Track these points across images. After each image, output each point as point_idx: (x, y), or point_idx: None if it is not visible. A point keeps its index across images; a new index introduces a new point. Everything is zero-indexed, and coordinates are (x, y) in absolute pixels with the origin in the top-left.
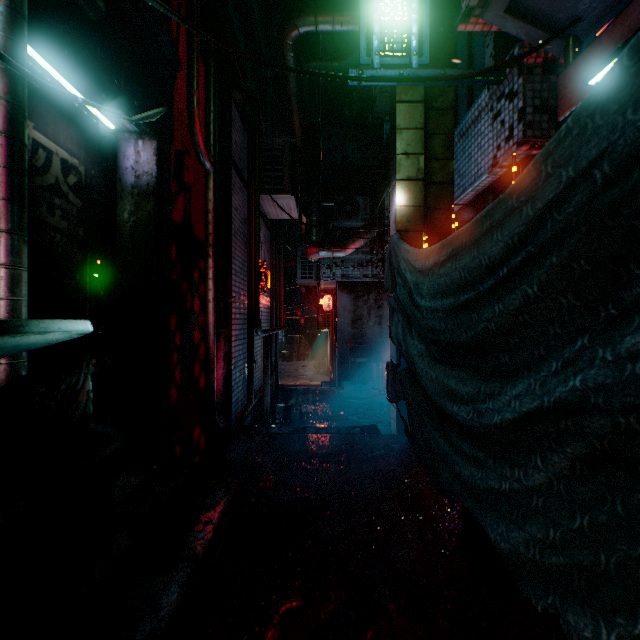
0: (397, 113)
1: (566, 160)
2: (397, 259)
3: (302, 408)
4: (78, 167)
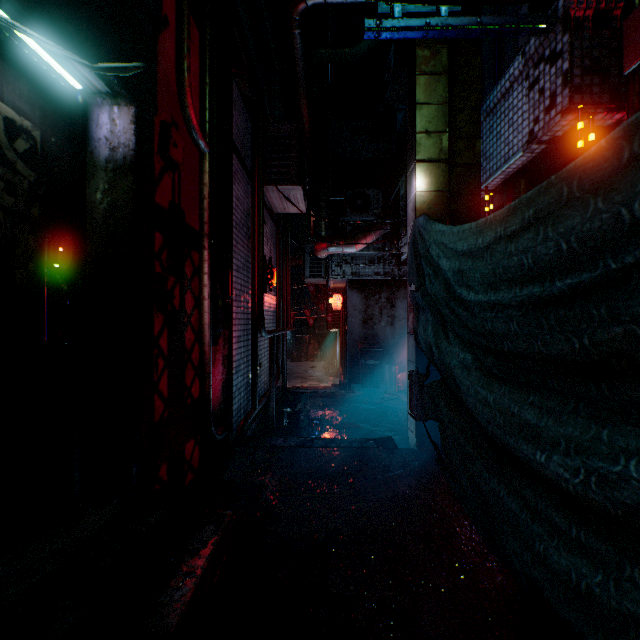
0: (416, 86)
1: None
2: (425, 244)
3: (310, 414)
4: (31, 131)
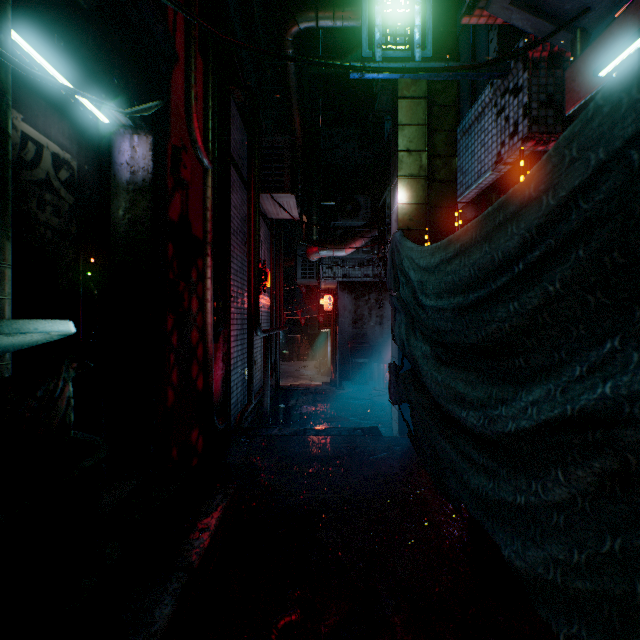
0: (399, 109)
1: (595, 141)
2: (400, 257)
3: (302, 409)
4: (70, 162)
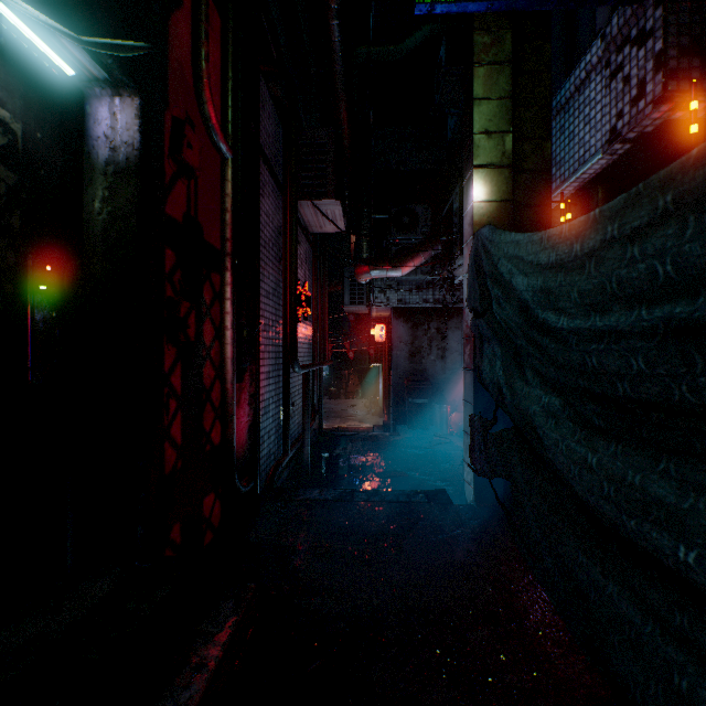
0: (475, 79)
1: None
2: (492, 260)
3: (350, 460)
4: (9, 123)
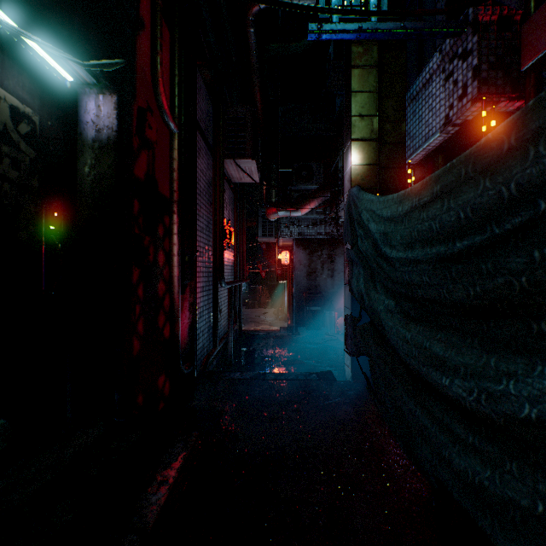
0: (352, 77)
1: None
2: (358, 211)
3: (263, 352)
4: (31, 116)
